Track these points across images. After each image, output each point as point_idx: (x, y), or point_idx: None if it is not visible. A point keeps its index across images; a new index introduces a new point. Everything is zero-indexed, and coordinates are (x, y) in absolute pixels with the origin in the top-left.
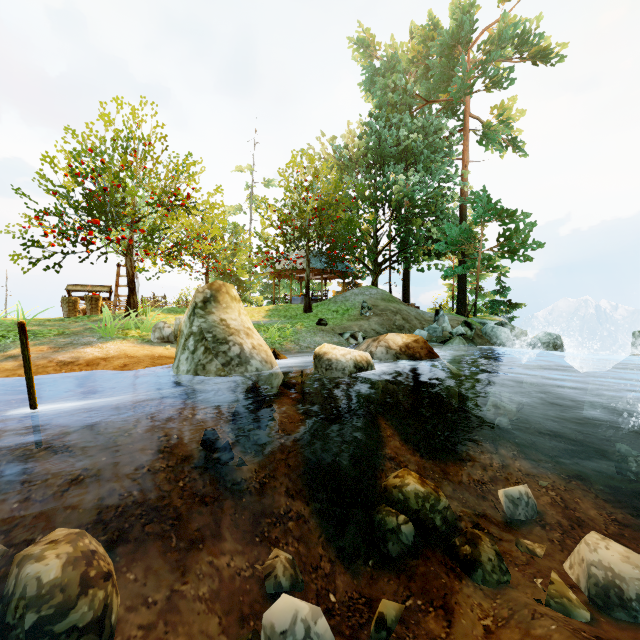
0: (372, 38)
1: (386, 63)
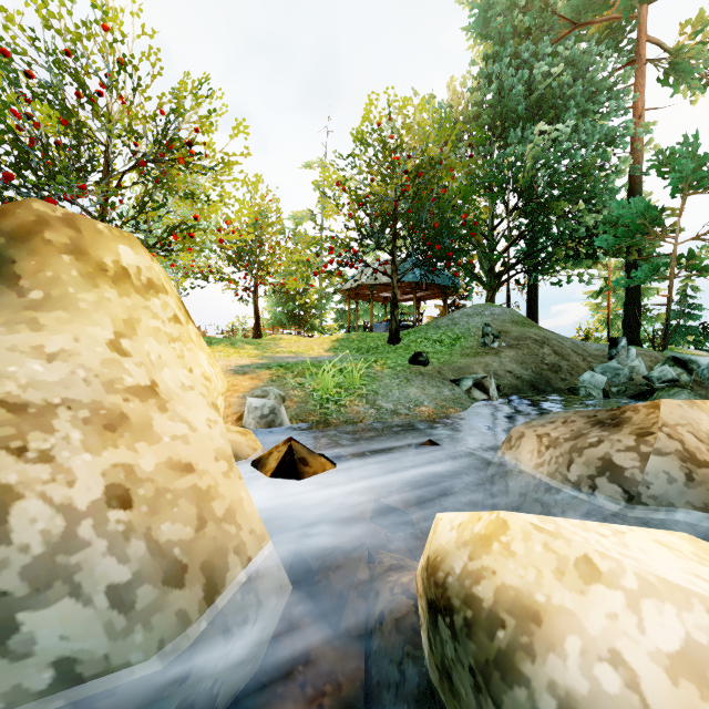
0: None
1: None
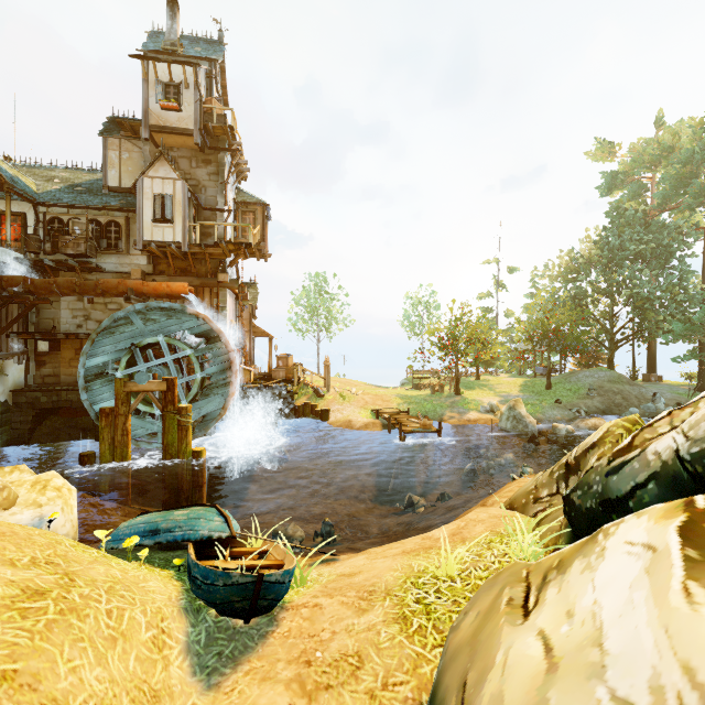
0: (610, 145)
1: (624, 168)
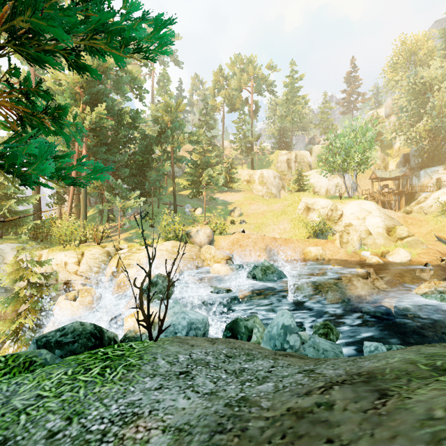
0: None
1: None
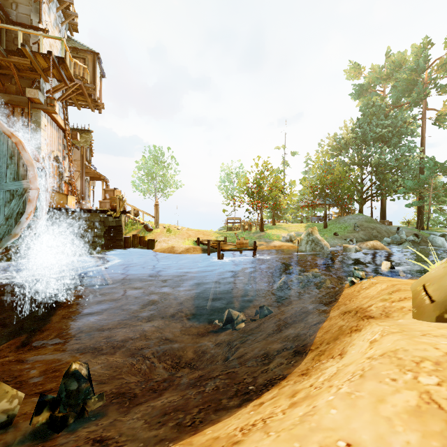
0: (359, 67)
1: (368, 81)
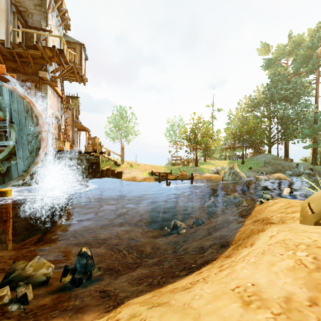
0: (268, 46)
1: (275, 56)
